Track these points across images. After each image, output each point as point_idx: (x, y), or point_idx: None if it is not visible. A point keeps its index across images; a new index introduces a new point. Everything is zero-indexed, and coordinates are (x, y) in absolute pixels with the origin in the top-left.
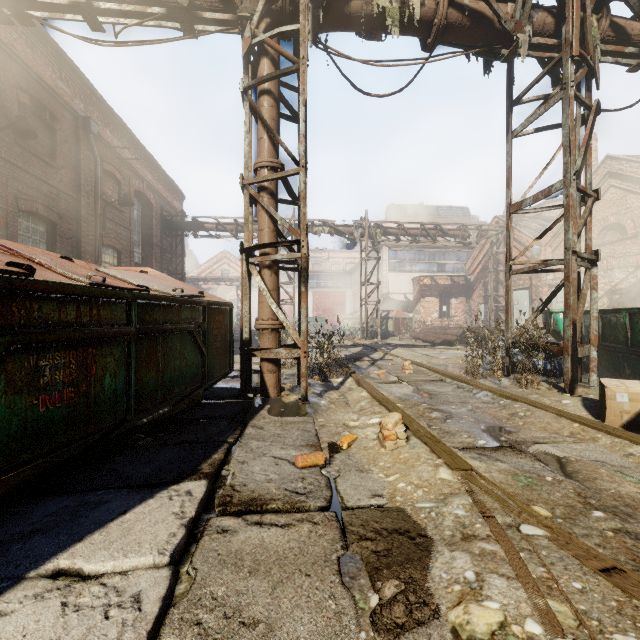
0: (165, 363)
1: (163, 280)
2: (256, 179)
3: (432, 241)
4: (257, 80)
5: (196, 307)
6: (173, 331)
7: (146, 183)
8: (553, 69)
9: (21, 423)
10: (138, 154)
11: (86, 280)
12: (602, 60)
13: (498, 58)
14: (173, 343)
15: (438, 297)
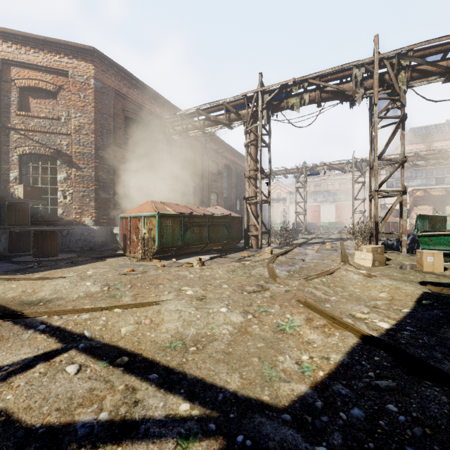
0: (217, 232)
1: (221, 210)
2: (248, 175)
3: (412, 165)
4: (248, 142)
5: (227, 218)
6: (220, 224)
7: (229, 159)
8: (391, 95)
9: (192, 238)
10: (225, 148)
11: (201, 213)
12: (418, 85)
13: (354, 101)
14: (220, 228)
15: (431, 205)
